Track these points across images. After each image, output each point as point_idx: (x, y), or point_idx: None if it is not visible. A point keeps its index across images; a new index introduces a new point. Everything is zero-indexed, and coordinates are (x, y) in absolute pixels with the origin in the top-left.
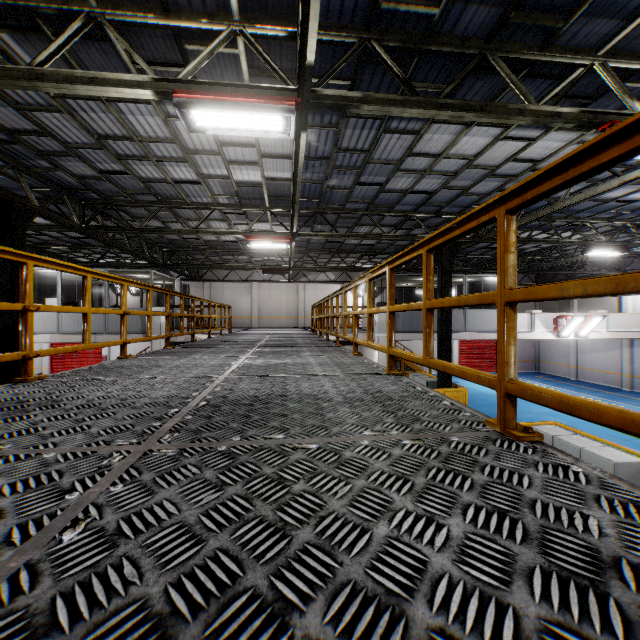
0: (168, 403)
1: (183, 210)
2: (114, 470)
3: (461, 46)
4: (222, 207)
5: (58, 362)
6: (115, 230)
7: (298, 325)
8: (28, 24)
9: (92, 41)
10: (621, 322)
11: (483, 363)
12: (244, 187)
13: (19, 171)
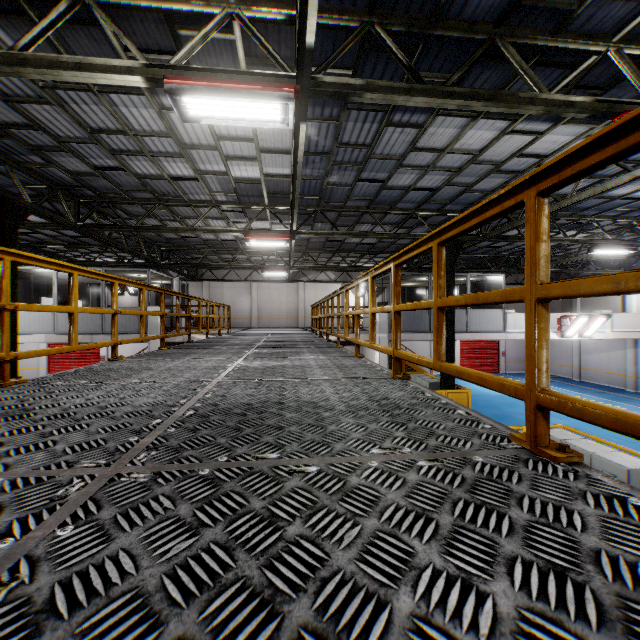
0: (151, 412)
1: (181, 208)
2: (69, 503)
3: (469, 31)
4: (220, 205)
5: (56, 362)
6: (111, 228)
7: (298, 325)
8: (12, 8)
9: (80, 26)
10: (626, 322)
11: (485, 363)
12: (242, 184)
13: (11, 167)
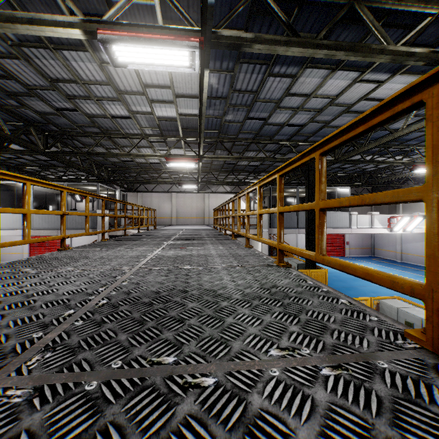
0: (69, 301)
1: (120, 139)
2: None
3: None
4: (148, 137)
5: (35, 249)
6: (69, 153)
7: (204, 223)
8: None
9: None
10: None
11: (335, 250)
12: (164, 121)
13: None
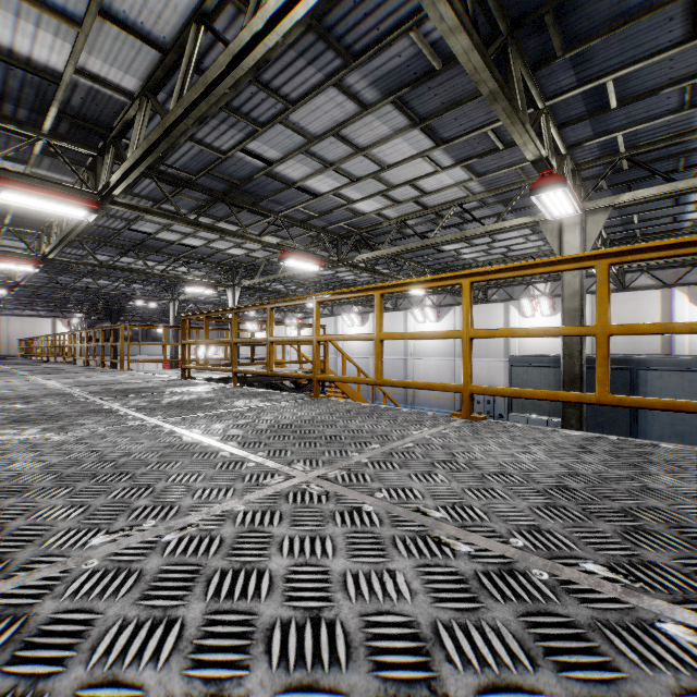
0: None
1: None
2: None
3: (79, 274)
4: None
5: None
6: None
7: (2, 353)
8: None
9: None
10: None
11: None
12: None
13: None
